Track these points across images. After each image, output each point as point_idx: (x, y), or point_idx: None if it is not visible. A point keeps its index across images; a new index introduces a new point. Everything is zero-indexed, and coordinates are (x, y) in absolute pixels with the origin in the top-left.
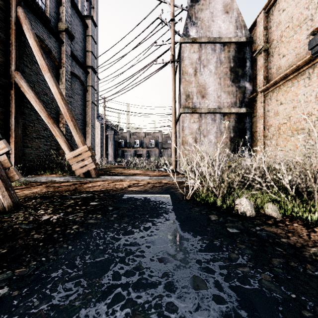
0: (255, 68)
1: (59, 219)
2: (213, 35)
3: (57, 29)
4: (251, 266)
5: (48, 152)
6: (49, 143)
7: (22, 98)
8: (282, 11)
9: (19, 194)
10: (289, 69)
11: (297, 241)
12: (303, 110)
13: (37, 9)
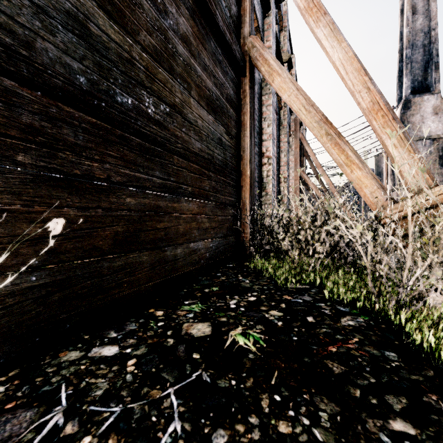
0: None
1: None
2: (423, 134)
3: None
4: None
5: None
6: None
7: None
8: None
9: None
10: None
11: None
12: None
13: None
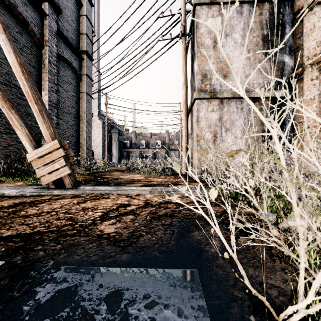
0: (297, 35)
1: None
2: None
3: None
4: None
5: (24, 152)
6: None
7: None
8: None
9: None
10: None
11: None
12: None
13: None
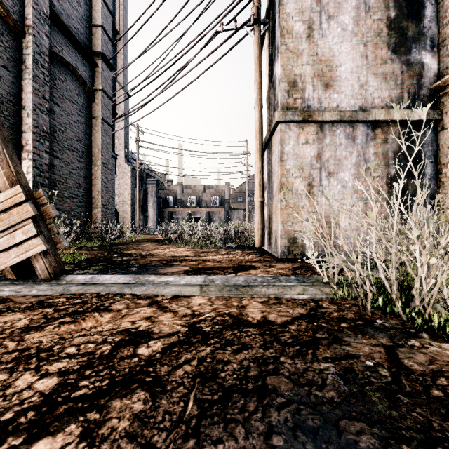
0: (444, 20)
1: None
2: None
3: None
4: None
5: None
6: None
7: None
8: None
9: None
10: None
11: None
12: None
13: None
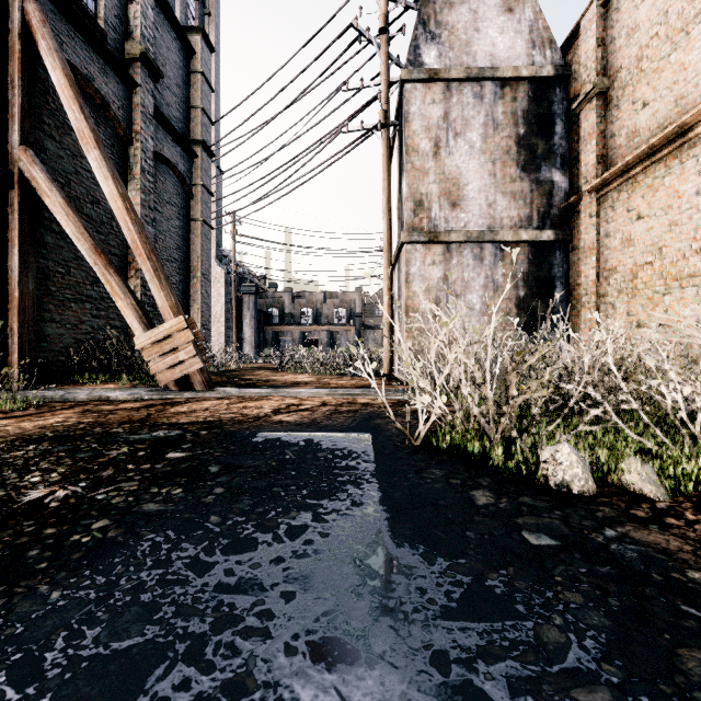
0: (575, 137)
1: (67, 501)
2: (477, 63)
3: (123, 54)
4: (614, 681)
5: (102, 334)
6: (105, 314)
7: (39, 209)
8: None
9: (8, 430)
10: (661, 133)
11: None
12: (695, 231)
13: (75, 7)
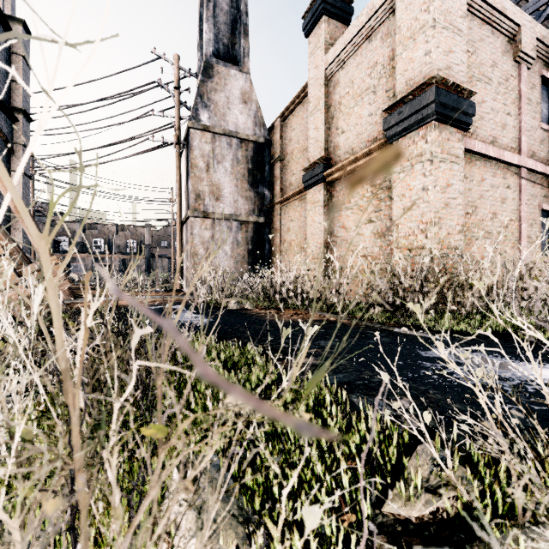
0: (274, 174)
1: None
2: (229, 127)
3: None
4: (223, 317)
5: None
6: None
7: None
8: (293, 129)
9: None
10: (295, 190)
11: (249, 312)
12: (304, 231)
13: None
